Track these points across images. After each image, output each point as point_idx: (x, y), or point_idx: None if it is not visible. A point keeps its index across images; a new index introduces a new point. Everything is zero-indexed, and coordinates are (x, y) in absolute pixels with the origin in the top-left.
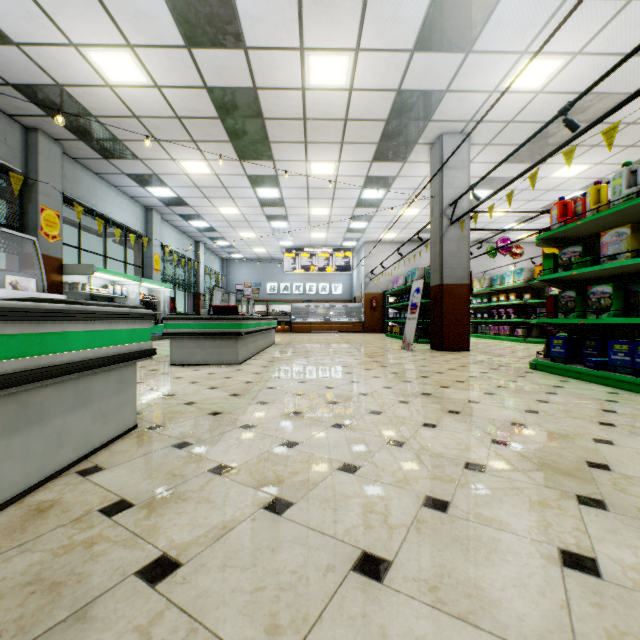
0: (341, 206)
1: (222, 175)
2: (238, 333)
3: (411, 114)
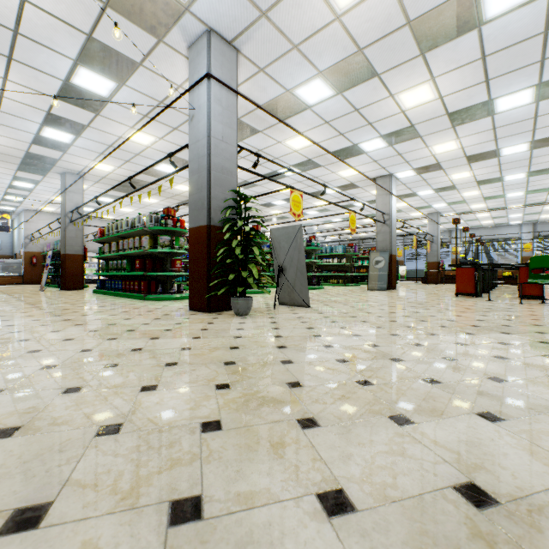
0: None
1: None
2: None
3: (41, 161)
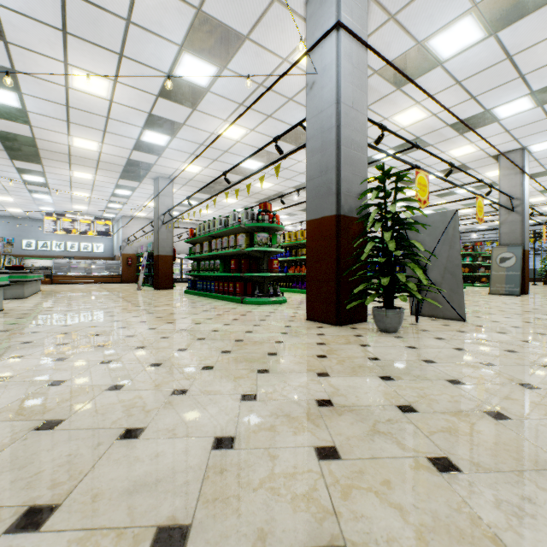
0: (100, 194)
1: None
2: (25, 281)
3: (139, 167)
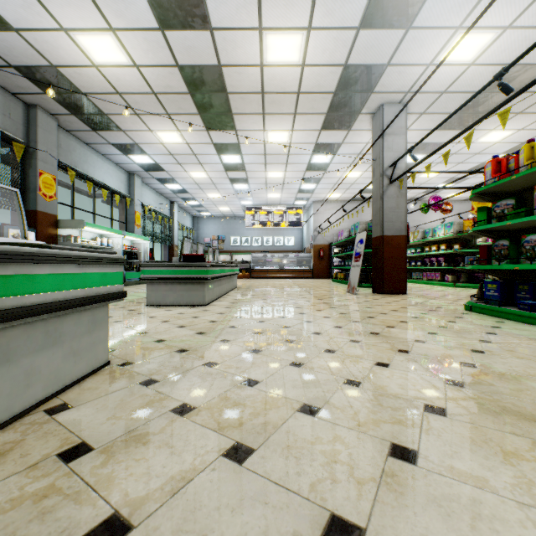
0: (293, 170)
1: (192, 144)
2: (205, 278)
3: (356, 87)
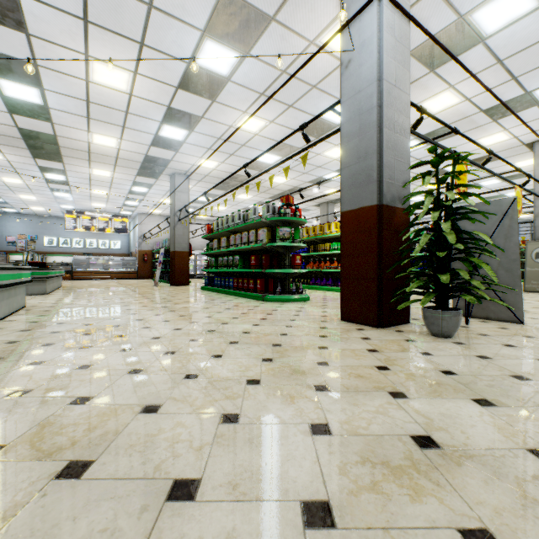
0: (117, 192)
1: (14, 162)
2: (47, 277)
3: (156, 163)
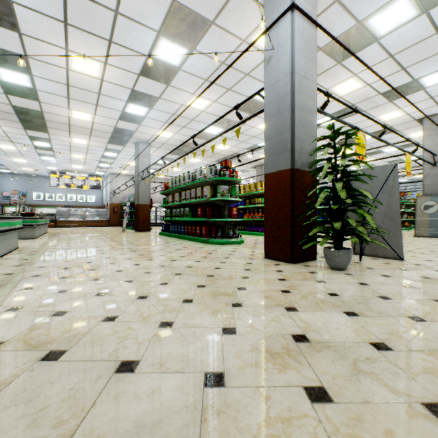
0: (92, 156)
1: (9, 132)
2: (35, 225)
3: (123, 134)
